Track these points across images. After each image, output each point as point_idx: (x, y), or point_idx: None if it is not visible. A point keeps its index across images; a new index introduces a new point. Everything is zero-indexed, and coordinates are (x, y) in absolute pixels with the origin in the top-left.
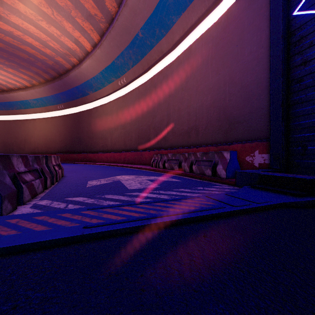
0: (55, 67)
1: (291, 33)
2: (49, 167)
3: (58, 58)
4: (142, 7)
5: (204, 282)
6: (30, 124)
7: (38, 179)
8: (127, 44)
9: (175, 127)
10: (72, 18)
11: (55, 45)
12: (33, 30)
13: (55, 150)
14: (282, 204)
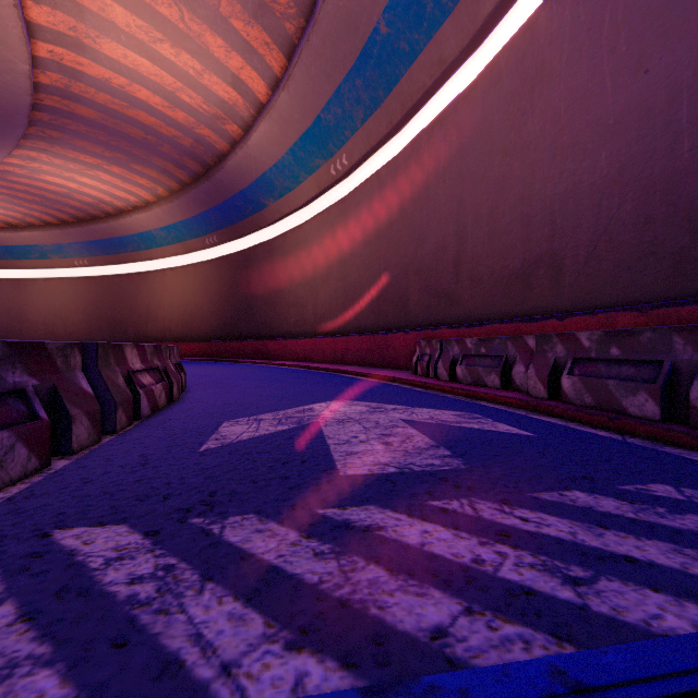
0: (198, 152)
1: None
2: (102, 378)
3: (202, 130)
4: None
5: None
6: (156, 281)
7: (5, 429)
8: (350, 64)
9: (481, 265)
10: (222, 23)
11: (194, 98)
12: (147, 68)
13: (201, 334)
14: None
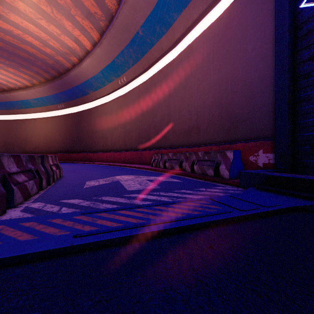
0: (56, 66)
1: (297, 26)
2: (45, 167)
3: (58, 57)
4: (143, 4)
5: (214, 313)
6: (30, 124)
7: (32, 180)
8: (127, 42)
9: (176, 126)
10: (71, 17)
11: (55, 44)
12: (32, 29)
13: (55, 150)
14: (293, 208)
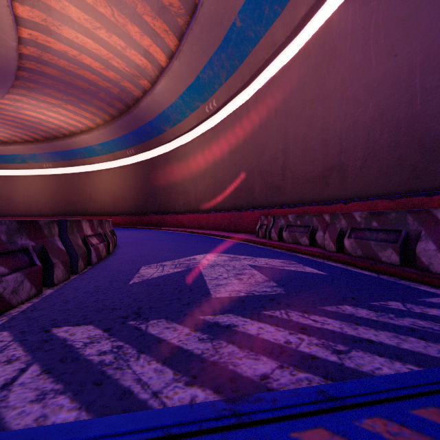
0: (122, 97)
1: None
2: (70, 240)
3: (125, 83)
4: None
5: None
6: (95, 177)
7: (18, 271)
8: (218, 44)
9: (298, 169)
10: (138, 18)
11: (120, 64)
12: (90, 45)
13: (124, 211)
14: None
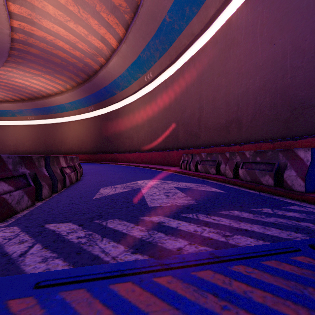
0: (85, 69)
1: None
2: (52, 170)
3: (87, 60)
4: None
5: None
6: (65, 127)
7: (20, 189)
8: (153, 33)
9: (209, 122)
10: (97, 14)
11: (84, 46)
12: (62, 32)
13: (86, 151)
14: None
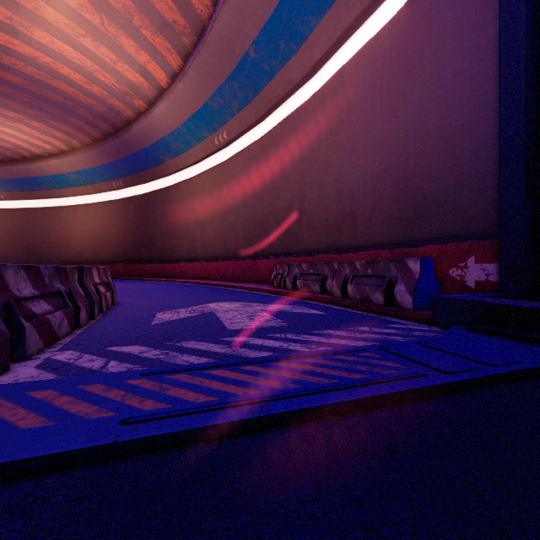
0: (109, 117)
1: None
2: (86, 287)
3: (113, 101)
4: (256, 3)
5: None
6: (68, 215)
7: (60, 310)
8: (230, 72)
9: (314, 216)
10: (134, 30)
11: (108, 78)
12: (70, 53)
13: (109, 258)
14: None
